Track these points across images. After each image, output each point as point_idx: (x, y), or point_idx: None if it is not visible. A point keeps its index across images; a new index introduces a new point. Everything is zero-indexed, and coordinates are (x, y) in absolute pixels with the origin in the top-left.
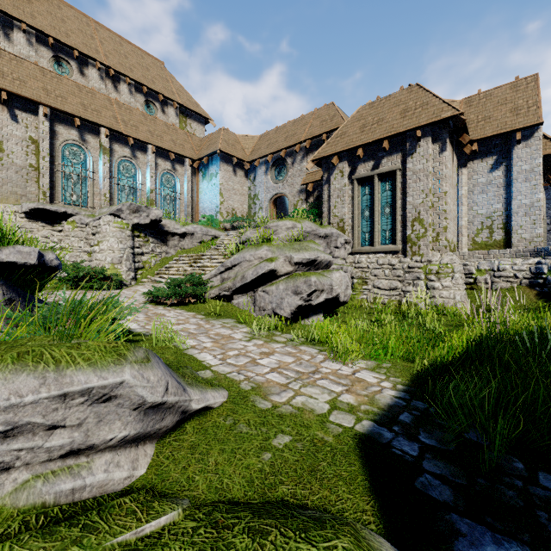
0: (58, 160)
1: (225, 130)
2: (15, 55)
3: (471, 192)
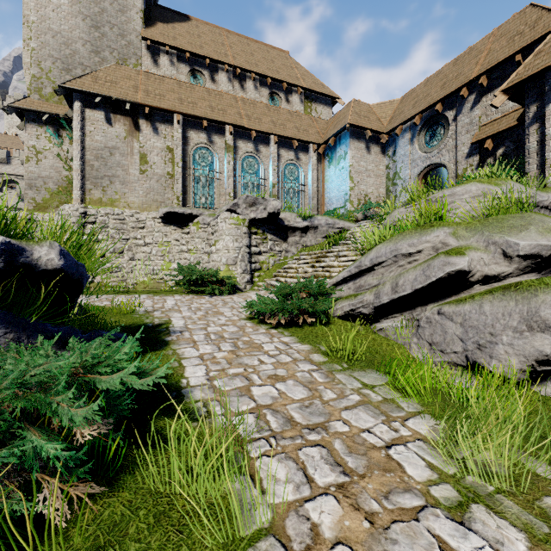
0: (190, 165)
1: (356, 101)
2: (159, 75)
3: None
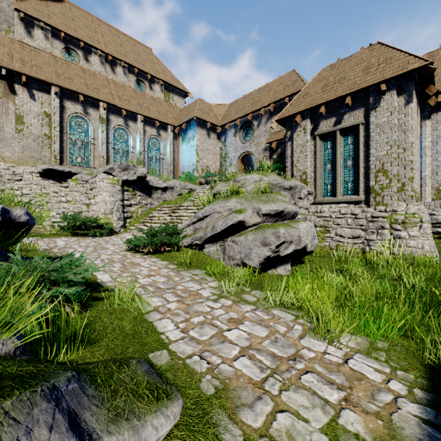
0: (67, 130)
1: (201, 100)
2: (35, 47)
3: (435, 143)
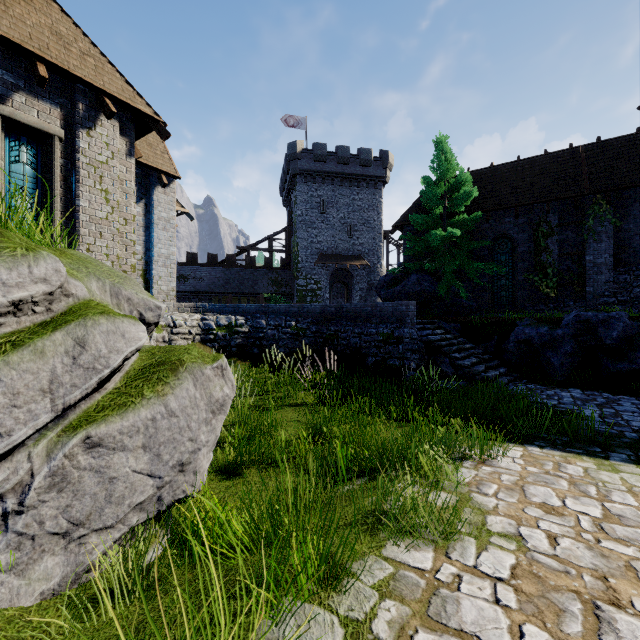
0: None
1: None
2: None
3: None
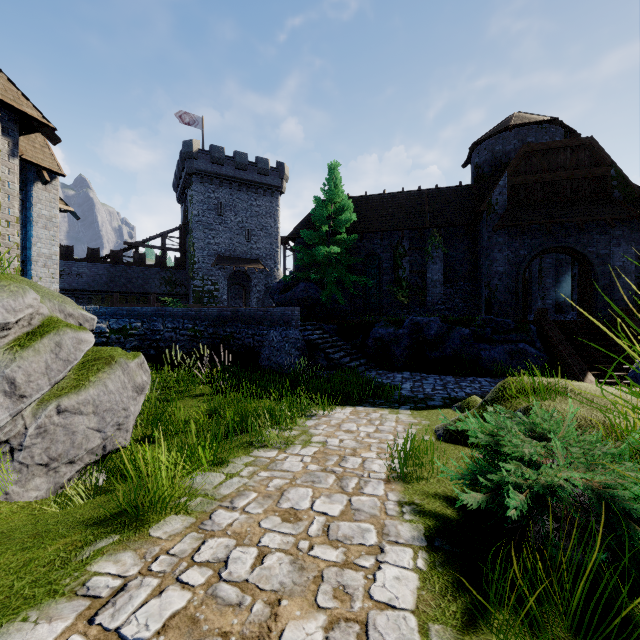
0: None
1: None
2: None
3: None
